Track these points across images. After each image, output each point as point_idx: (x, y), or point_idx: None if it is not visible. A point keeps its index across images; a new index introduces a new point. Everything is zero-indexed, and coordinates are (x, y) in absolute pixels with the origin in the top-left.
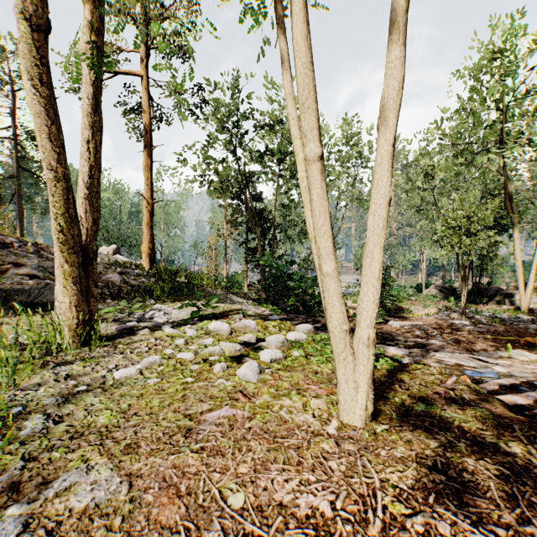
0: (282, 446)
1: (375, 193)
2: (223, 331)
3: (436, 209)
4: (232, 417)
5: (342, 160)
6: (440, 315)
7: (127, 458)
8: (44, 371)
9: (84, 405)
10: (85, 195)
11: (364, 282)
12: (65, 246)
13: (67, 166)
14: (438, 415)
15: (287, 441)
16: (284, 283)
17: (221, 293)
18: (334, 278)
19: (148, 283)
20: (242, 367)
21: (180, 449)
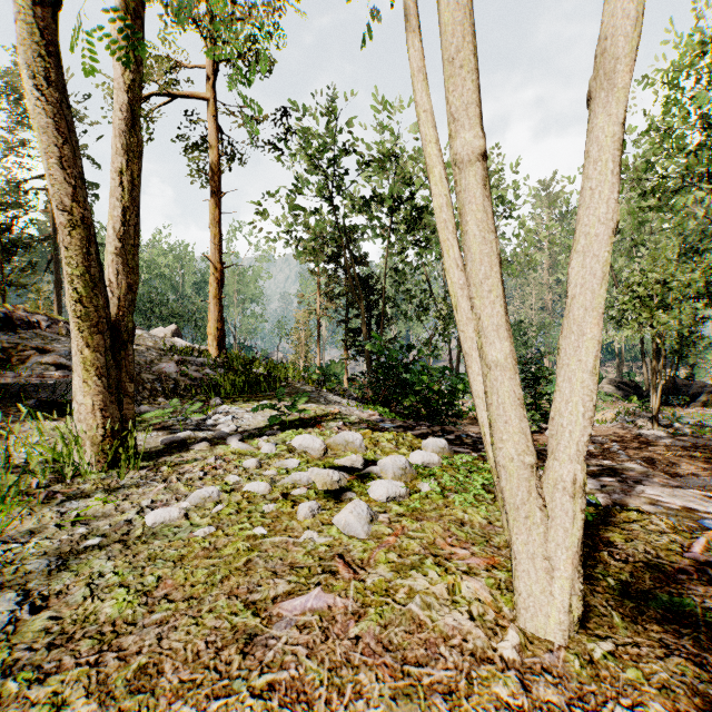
0: (419, 686)
1: (586, 215)
2: (313, 449)
3: (611, 273)
4: (325, 611)
5: None
6: (619, 421)
7: (132, 703)
8: (45, 508)
9: (88, 576)
10: (116, 250)
11: (564, 378)
12: (84, 322)
13: (88, 206)
14: (701, 623)
15: (427, 673)
16: (398, 375)
17: (312, 389)
18: (508, 370)
19: (214, 375)
20: (343, 511)
21: (232, 684)
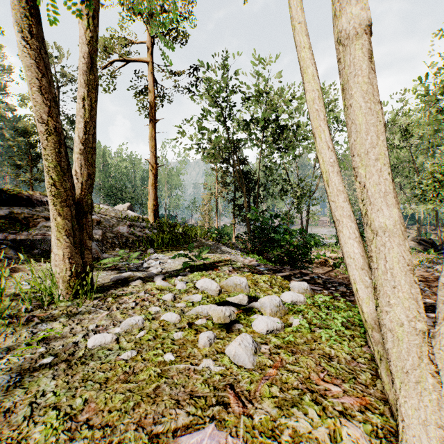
0: None
1: None
2: (211, 290)
3: (413, 166)
4: None
5: None
6: (421, 266)
7: None
8: (24, 329)
9: (33, 394)
10: (80, 151)
11: None
12: (57, 199)
13: (59, 120)
14: None
15: None
16: (268, 235)
17: (212, 243)
18: (397, 236)
19: (150, 234)
20: (233, 343)
21: None
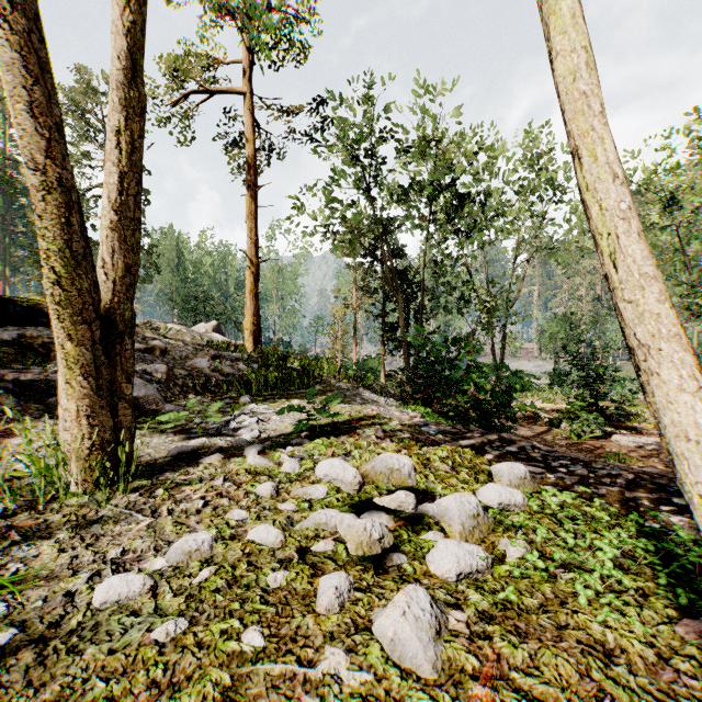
0: None
1: None
2: (344, 482)
3: (681, 258)
4: None
5: (524, 192)
6: None
7: None
8: None
9: None
10: (111, 224)
11: None
12: (65, 309)
13: (68, 165)
14: None
15: None
16: (441, 372)
17: (347, 386)
18: None
19: (247, 371)
20: (390, 610)
21: None
